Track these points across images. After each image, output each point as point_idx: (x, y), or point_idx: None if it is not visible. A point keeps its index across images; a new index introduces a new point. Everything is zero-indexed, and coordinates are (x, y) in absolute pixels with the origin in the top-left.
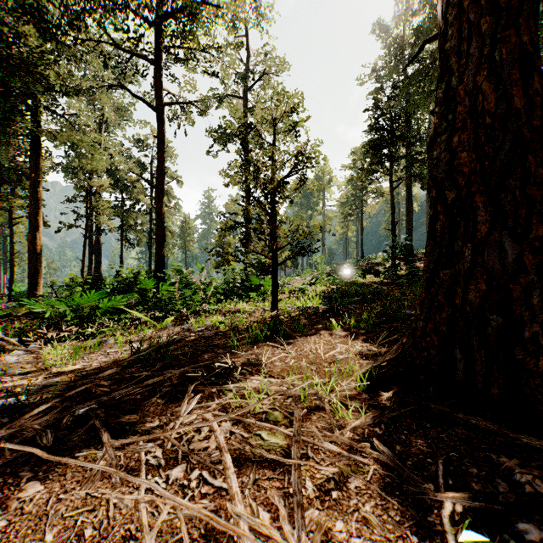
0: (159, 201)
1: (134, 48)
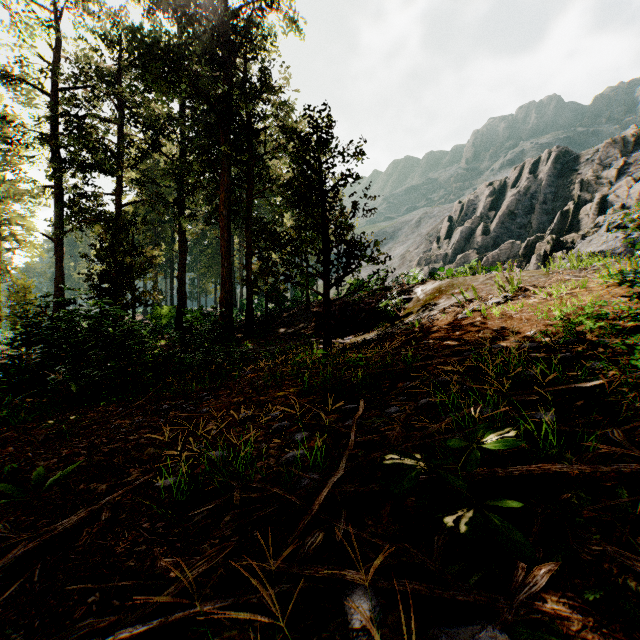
0: None
1: None
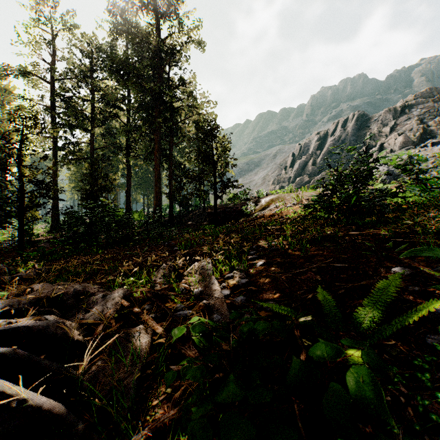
0: None
1: None
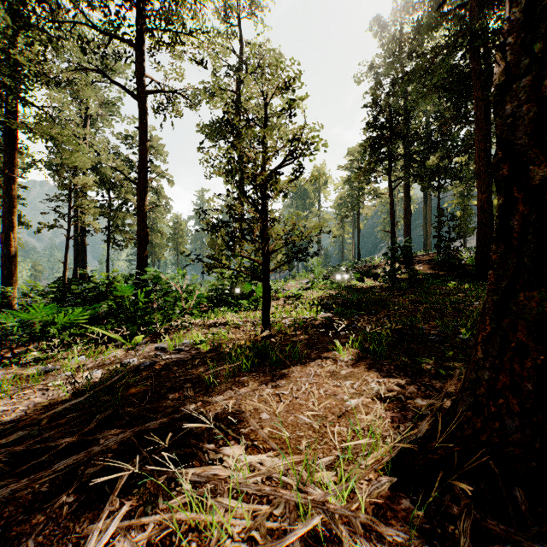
0: (142, 199)
1: (115, 32)
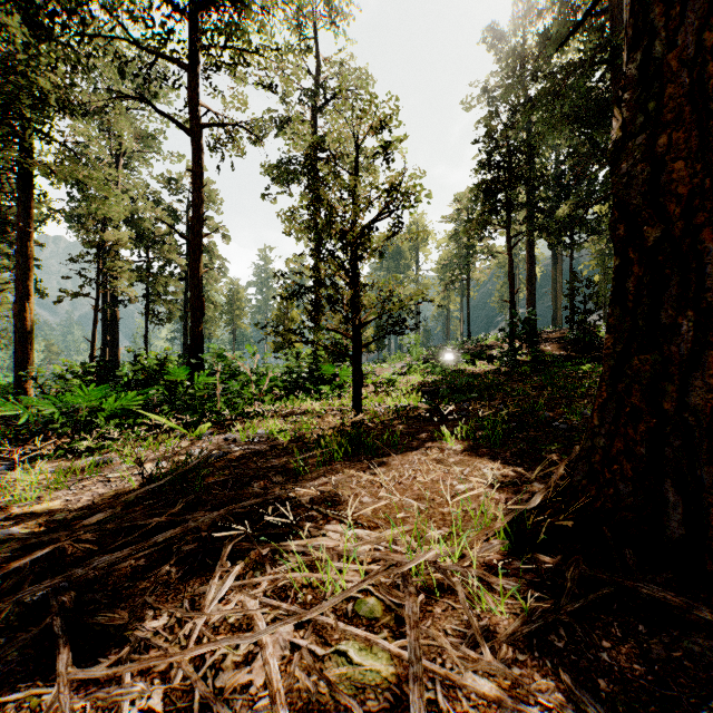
0: (196, 259)
1: (161, 49)
